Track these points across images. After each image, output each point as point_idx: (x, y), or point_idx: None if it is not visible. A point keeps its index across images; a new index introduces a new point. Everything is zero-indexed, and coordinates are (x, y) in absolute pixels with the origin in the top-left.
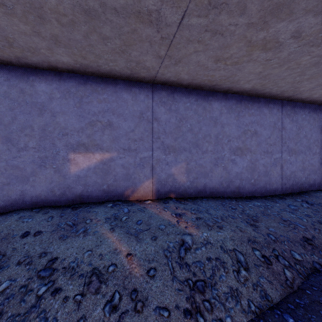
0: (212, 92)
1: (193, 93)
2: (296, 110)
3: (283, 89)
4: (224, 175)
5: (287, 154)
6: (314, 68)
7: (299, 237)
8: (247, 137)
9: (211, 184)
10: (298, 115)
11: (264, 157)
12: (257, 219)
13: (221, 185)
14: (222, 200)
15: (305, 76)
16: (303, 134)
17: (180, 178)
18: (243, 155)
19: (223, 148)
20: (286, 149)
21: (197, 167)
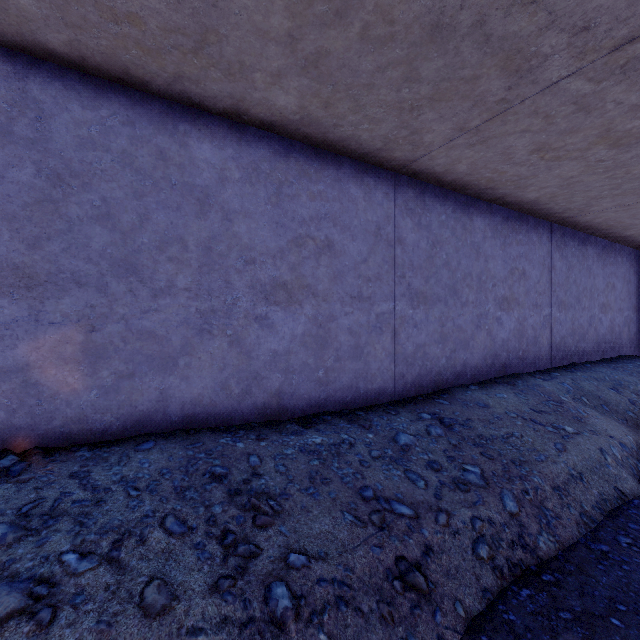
0: (191, 109)
1: (115, 96)
2: (428, 201)
3: (384, 131)
4: (234, 361)
5: (408, 304)
6: (435, 53)
7: (384, 566)
8: (305, 256)
9: (188, 391)
10: (431, 214)
11: (353, 309)
12: (276, 511)
13: (224, 393)
14: (210, 441)
15: (422, 85)
16: (442, 258)
17: (57, 381)
18: (294, 305)
19: (231, 283)
20: (405, 292)
21: (132, 341)
